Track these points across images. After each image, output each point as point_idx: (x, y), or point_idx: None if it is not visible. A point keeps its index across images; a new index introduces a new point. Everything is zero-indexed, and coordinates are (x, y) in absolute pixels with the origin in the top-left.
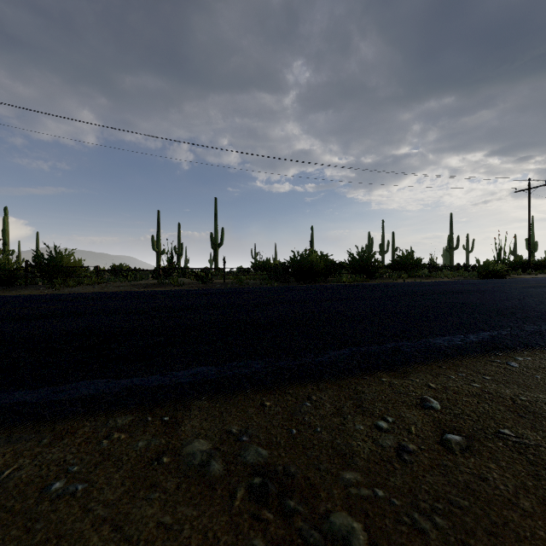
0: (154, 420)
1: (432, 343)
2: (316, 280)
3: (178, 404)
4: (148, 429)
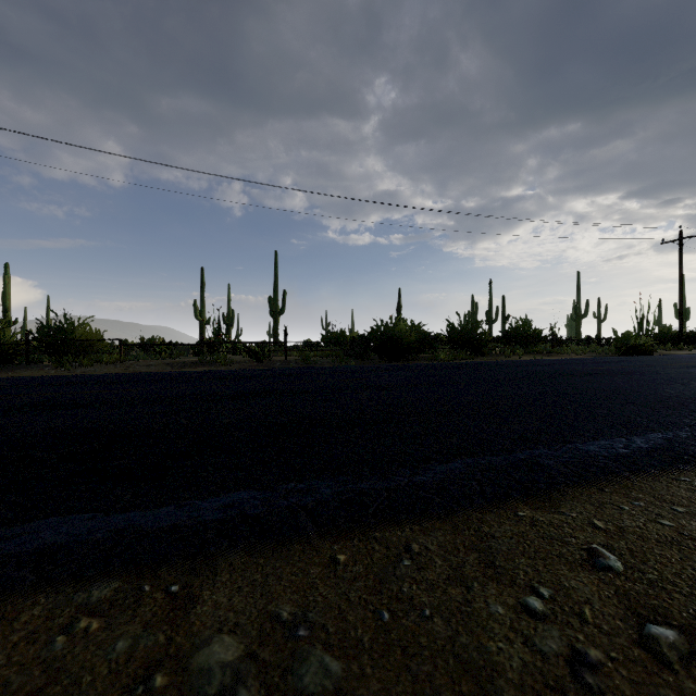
0: (154, 590)
1: (584, 451)
2: (406, 357)
3: (197, 560)
4: (141, 611)
